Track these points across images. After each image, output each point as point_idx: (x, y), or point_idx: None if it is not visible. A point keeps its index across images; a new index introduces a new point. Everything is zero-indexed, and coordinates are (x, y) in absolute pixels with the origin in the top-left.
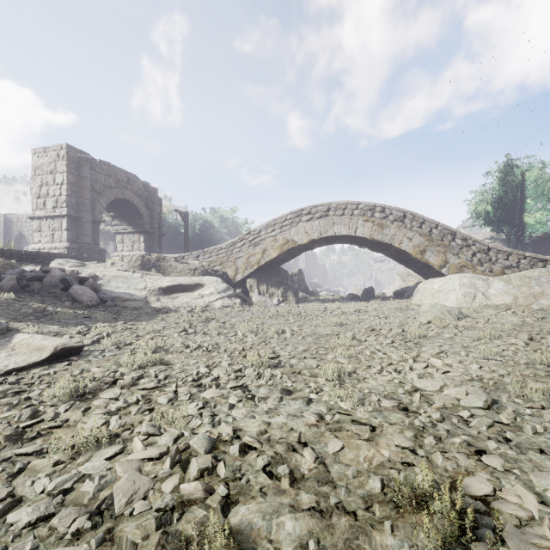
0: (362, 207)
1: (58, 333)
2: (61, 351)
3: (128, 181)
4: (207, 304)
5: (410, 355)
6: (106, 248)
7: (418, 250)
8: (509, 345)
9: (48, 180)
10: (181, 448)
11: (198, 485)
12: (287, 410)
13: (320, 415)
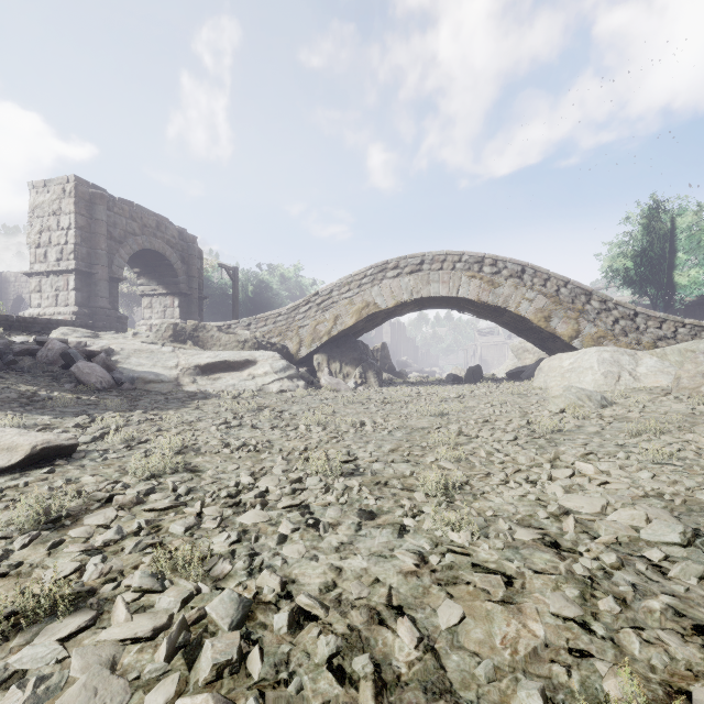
0: (466, 259)
1: (46, 427)
2: (42, 451)
3: (158, 227)
4: (260, 387)
5: (544, 457)
6: (133, 316)
7: (542, 316)
8: (685, 443)
9: (50, 224)
10: (192, 617)
11: (209, 700)
12: (368, 545)
13: (420, 555)
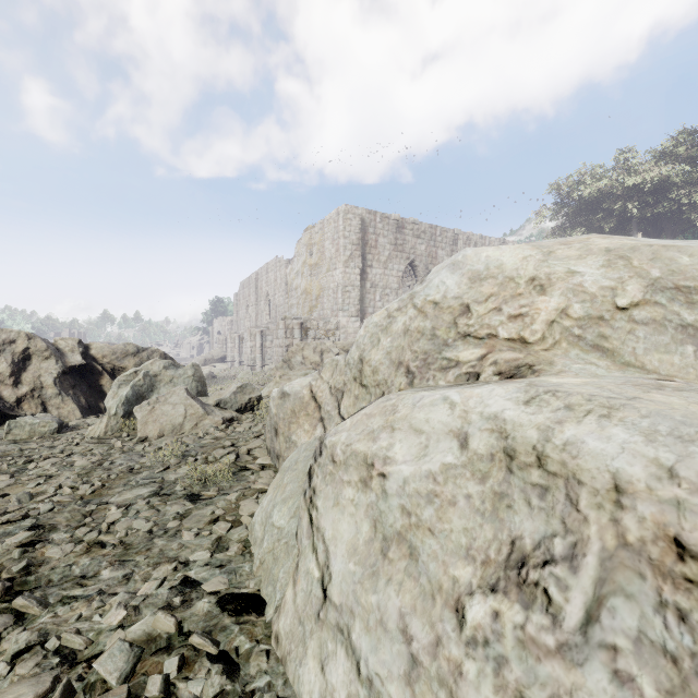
0: (111, 344)
1: None
2: None
3: None
4: None
5: None
6: None
7: None
8: None
9: None
10: None
11: None
12: None
13: None
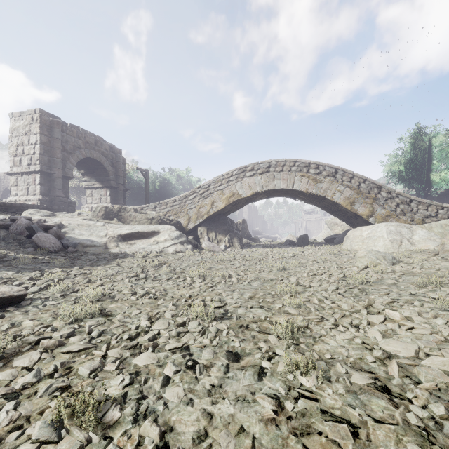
0: (298, 164)
1: (8, 280)
2: None
3: (96, 143)
4: (161, 250)
5: (360, 304)
6: (81, 202)
7: (348, 202)
8: None
9: (24, 141)
10: None
11: None
12: (234, 389)
13: (277, 399)
